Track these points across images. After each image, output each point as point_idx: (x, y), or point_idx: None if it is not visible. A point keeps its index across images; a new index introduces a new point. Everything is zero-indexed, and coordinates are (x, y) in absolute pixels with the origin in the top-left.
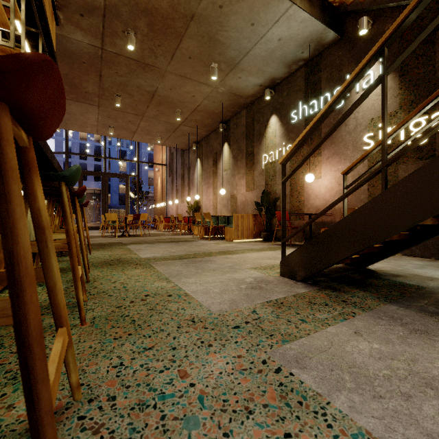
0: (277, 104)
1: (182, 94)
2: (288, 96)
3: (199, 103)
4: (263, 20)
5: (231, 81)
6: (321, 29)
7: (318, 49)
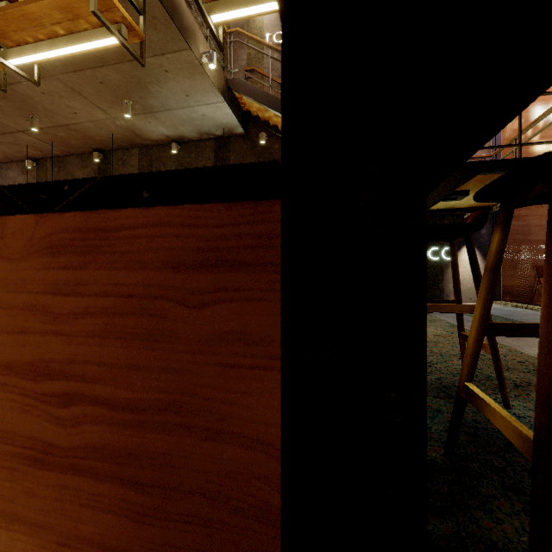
0: (184, 161)
1: (59, 104)
2: (197, 159)
3: (78, 122)
4: (197, 98)
5: (138, 121)
6: (235, 124)
7: (228, 134)
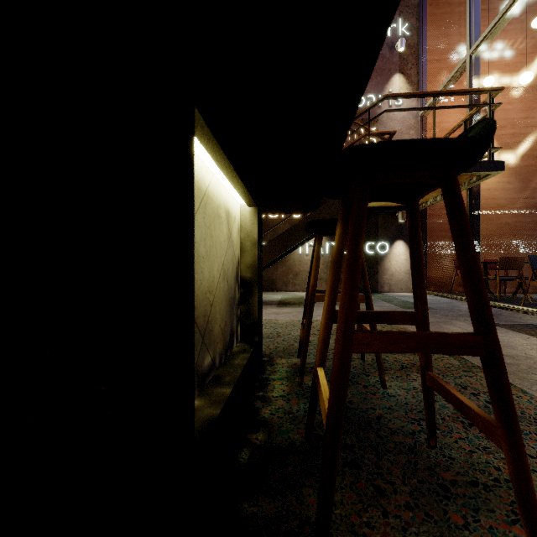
0: None
1: None
2: None
3: None
4: None
5: None
6: None
7: None
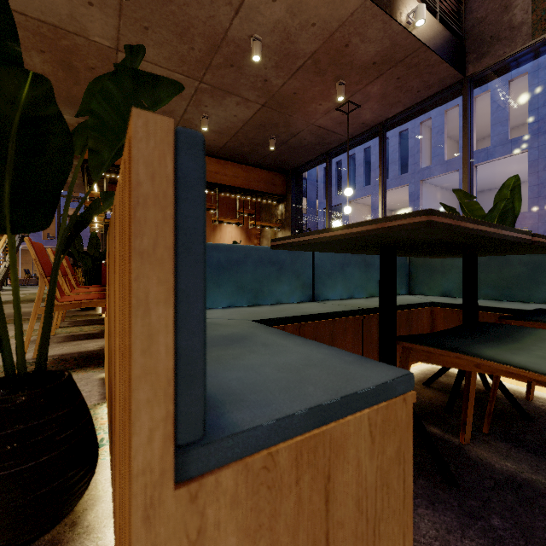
0: None
1: None
2: None
3: None
4: None
5: None
6: None
7: None
